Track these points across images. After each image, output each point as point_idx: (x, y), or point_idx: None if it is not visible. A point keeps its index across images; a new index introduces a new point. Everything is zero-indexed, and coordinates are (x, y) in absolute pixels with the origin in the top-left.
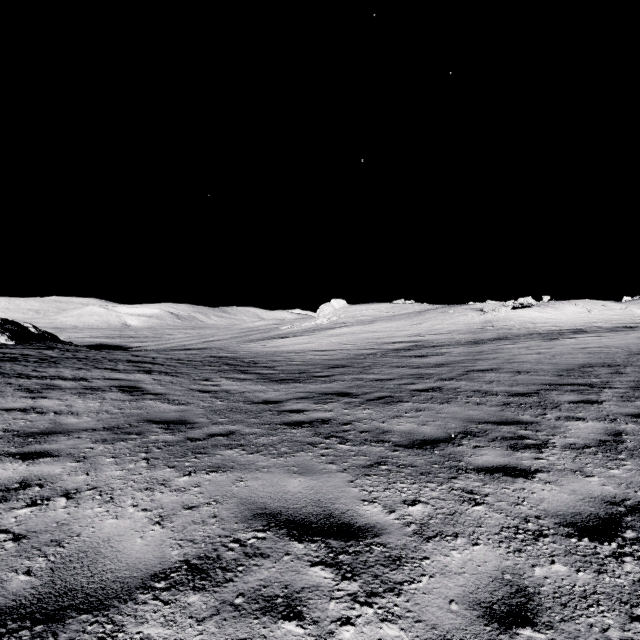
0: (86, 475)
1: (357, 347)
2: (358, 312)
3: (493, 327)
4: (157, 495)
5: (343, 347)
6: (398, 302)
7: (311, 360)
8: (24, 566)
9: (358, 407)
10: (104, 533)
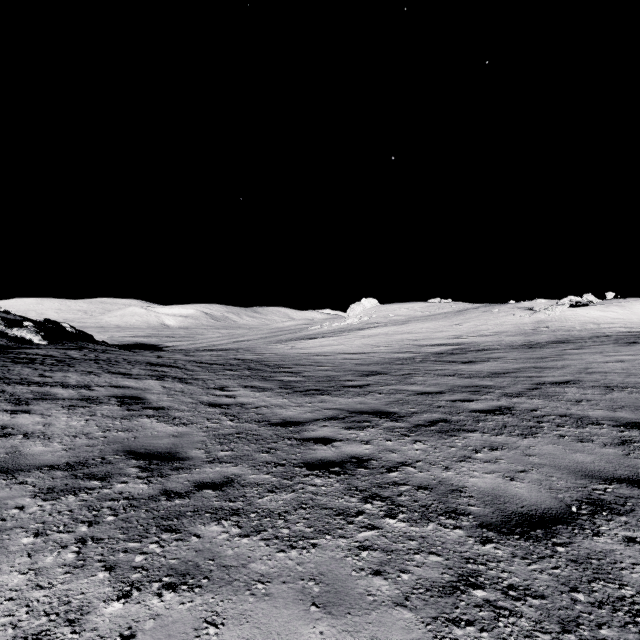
0: None
1: (392, 350)
2: (391, 312)
3: (548, 328)
4: None
5: (376, 350)
6: (433, 301)
7: (341, 365)
8: None
9: (405, 438)
10: None
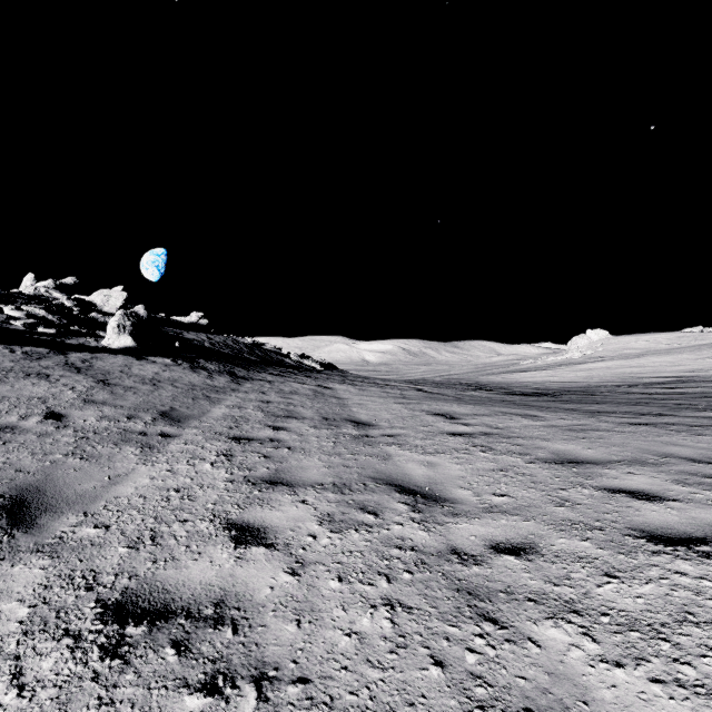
0: (436, 403)
1: (604, 380)
2: (623, 344)
3: None
4: (464, 407)
5: (588, 380)
6: (691, 330)
7: (546, 387)
8: (437, 411)
9: (566, 404)
10: (453, 410)
